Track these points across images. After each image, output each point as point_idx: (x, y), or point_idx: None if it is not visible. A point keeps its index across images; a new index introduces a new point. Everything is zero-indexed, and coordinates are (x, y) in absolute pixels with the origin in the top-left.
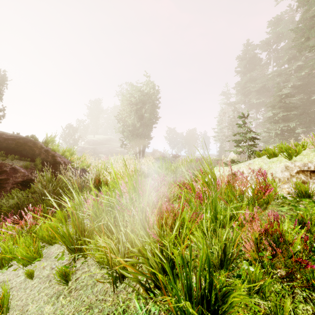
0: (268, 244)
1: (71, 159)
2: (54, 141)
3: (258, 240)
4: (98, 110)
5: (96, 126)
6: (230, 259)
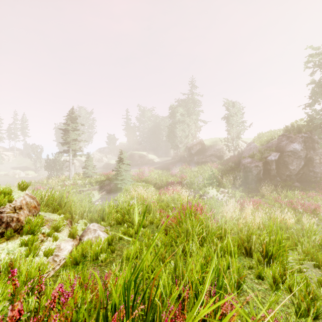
0: (92, 319)
1: None
2: None
3: (101, 318)
4: None
5: None
6: (143, 321)
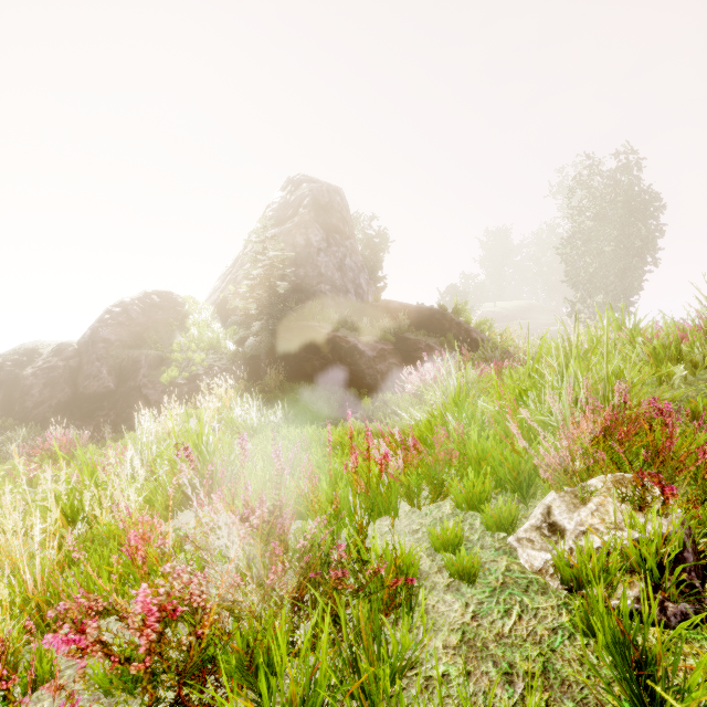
0: None
1: (490, 335)
2: (465, 309)
3: None
4: (503, 249)
5: (498, 283)
6: None
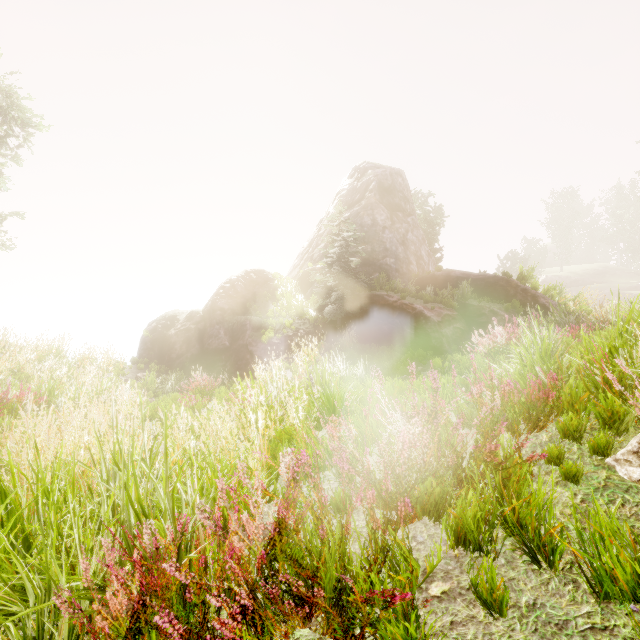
0: None
1: (560, 300)
2: (532, 276)
3: None
4: (571, 210)
5: (565, 247)
6: None
